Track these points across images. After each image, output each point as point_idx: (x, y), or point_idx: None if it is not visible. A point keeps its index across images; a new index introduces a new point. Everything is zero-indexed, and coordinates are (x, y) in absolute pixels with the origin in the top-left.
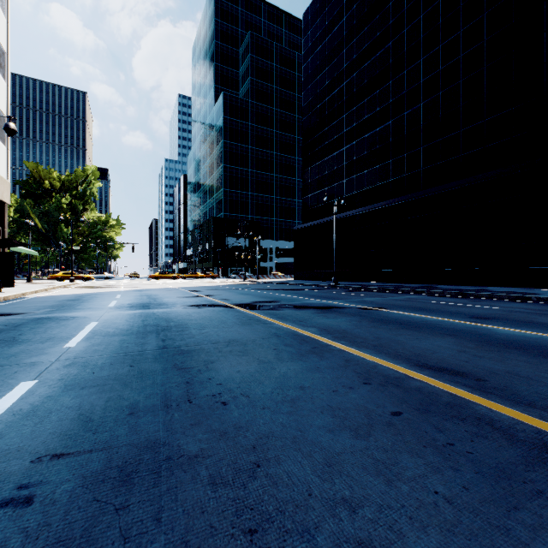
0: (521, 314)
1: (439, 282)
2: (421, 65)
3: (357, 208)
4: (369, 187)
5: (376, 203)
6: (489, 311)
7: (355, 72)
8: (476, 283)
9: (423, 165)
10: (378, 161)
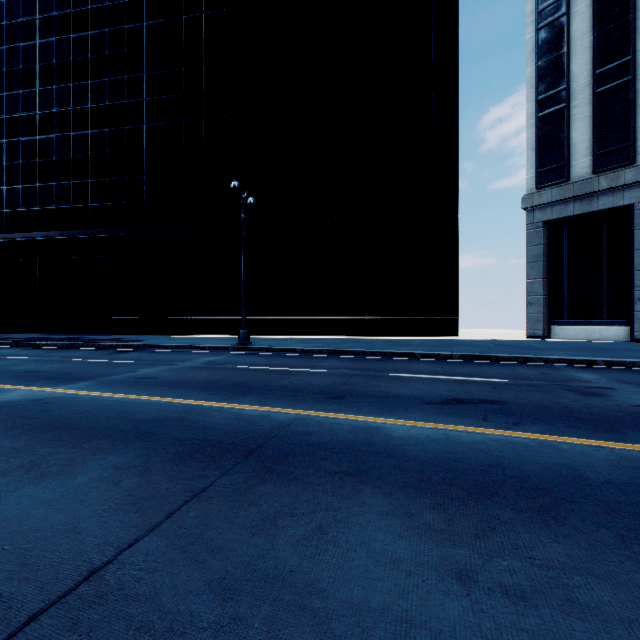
0: (26, 363)
1: (107, 332)
2: (89, 88)
3: (9, 232)
4: (26, 208)
5: (36, 231)
6: (7, 362)
7: (6, 45)
8: (138, 332)
9: (91, 201)
10: (39, 179)
